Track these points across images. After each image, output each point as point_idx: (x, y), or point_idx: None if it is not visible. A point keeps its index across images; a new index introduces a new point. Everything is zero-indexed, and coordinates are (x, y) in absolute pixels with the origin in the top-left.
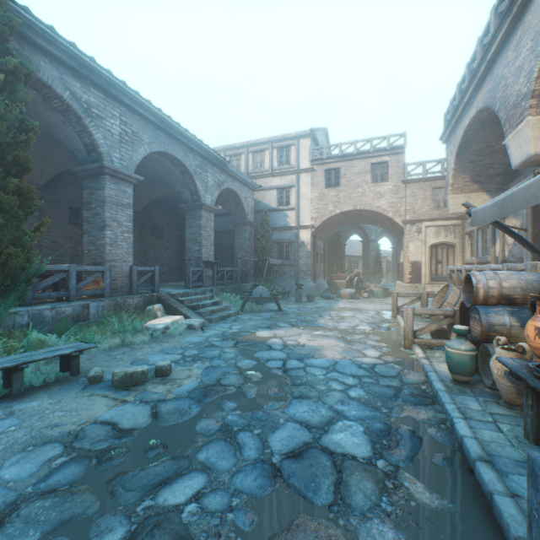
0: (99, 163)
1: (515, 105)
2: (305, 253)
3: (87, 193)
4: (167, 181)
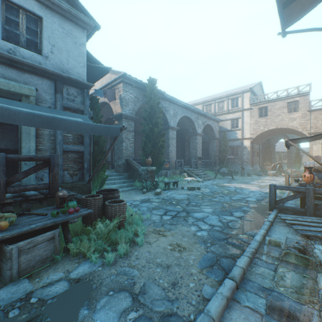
0: (168, 125)
1: None
2: (246, 152)
3: None
4: (183, 125)
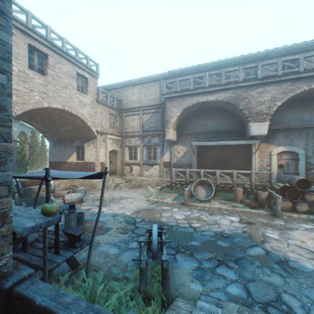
0: None
1: (259, 114)
2: None
3: None
4: None
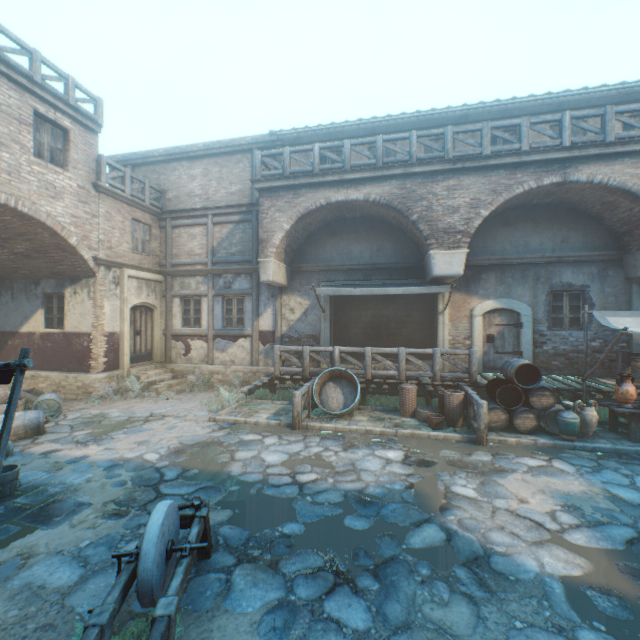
0: None
1: (448, 232)
2: None
3: None
4: None
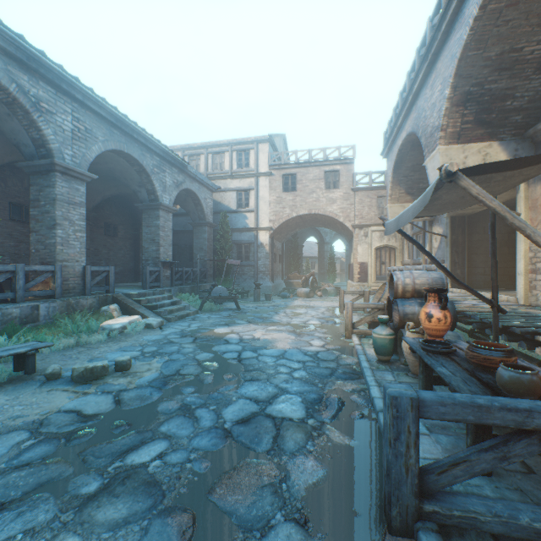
0: (50, 159)
1: (431, 135)
2: (263, 254)
3: (34, 190)
4: (122, 180)
